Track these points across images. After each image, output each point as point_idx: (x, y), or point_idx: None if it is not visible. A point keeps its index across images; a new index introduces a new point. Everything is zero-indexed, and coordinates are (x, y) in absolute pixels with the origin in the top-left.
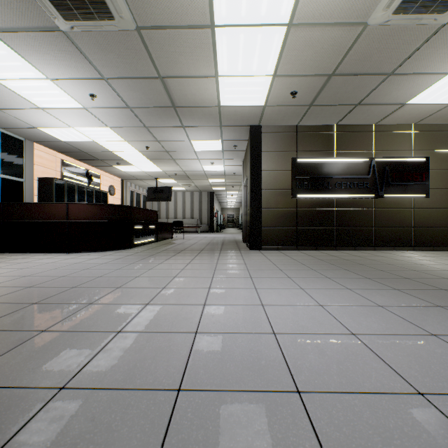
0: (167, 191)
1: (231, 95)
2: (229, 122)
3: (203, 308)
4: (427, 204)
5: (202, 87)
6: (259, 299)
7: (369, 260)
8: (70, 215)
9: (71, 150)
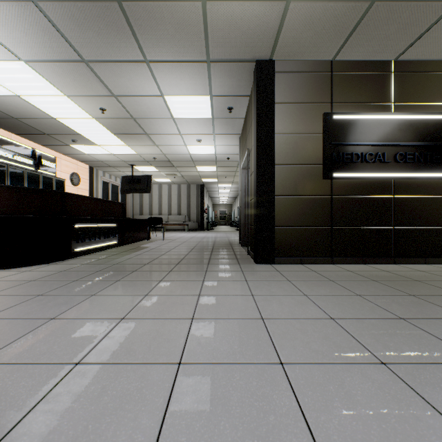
0: (145, 180)
1: None
2: (221, 49)
3: None
4: None
5: None
6: None
7: None
8: None
9: None
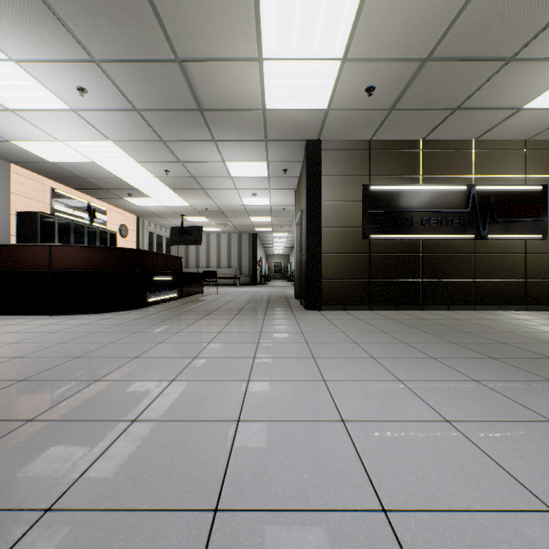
0: (196, 232)
1: (281, 91)
2: (277, 134)
3: (235, 430)
4: (544, 247)
5: (240, 78)
6: (334, 405)
7: (475, 325)
8: (53, 263)
9: (64, 175)
